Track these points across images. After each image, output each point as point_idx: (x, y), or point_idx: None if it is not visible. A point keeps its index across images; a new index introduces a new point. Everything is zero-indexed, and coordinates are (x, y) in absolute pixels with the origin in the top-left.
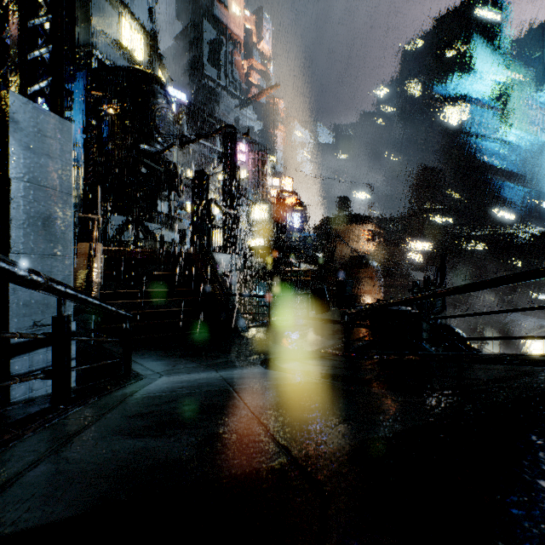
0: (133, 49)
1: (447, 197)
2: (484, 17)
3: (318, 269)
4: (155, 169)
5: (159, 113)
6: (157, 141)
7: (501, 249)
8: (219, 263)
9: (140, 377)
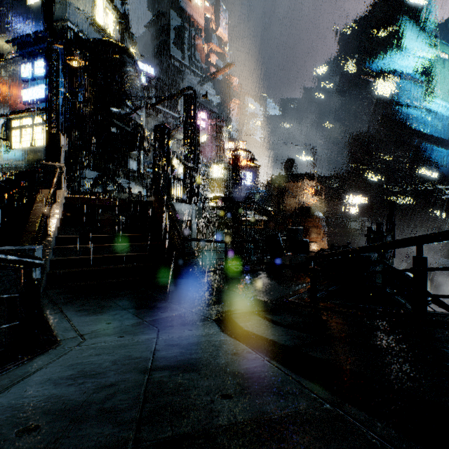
0: (106, 26)
1: (379, 159)
2: (411, 2)
3: (268, 219)
4: (124, 130)
5: (128, 80)
6: (127, 105)
7: (427, 203)
8: (179, 212)
9: (41, 349)
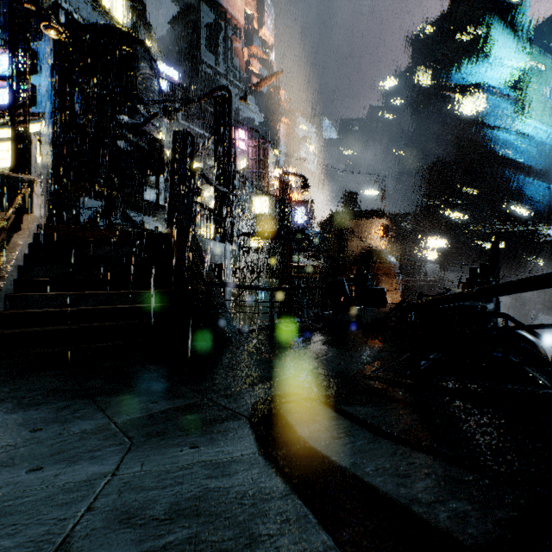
0: (113, 9)
1: (462, 192)
2: None
3: (326, 266)
4: (136, 146)
5: (142, 80)
6: (140, 113)
7: (521, 248)
8: (208, 252)
9: None
